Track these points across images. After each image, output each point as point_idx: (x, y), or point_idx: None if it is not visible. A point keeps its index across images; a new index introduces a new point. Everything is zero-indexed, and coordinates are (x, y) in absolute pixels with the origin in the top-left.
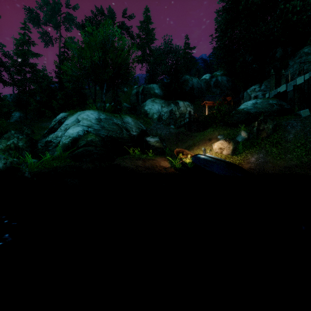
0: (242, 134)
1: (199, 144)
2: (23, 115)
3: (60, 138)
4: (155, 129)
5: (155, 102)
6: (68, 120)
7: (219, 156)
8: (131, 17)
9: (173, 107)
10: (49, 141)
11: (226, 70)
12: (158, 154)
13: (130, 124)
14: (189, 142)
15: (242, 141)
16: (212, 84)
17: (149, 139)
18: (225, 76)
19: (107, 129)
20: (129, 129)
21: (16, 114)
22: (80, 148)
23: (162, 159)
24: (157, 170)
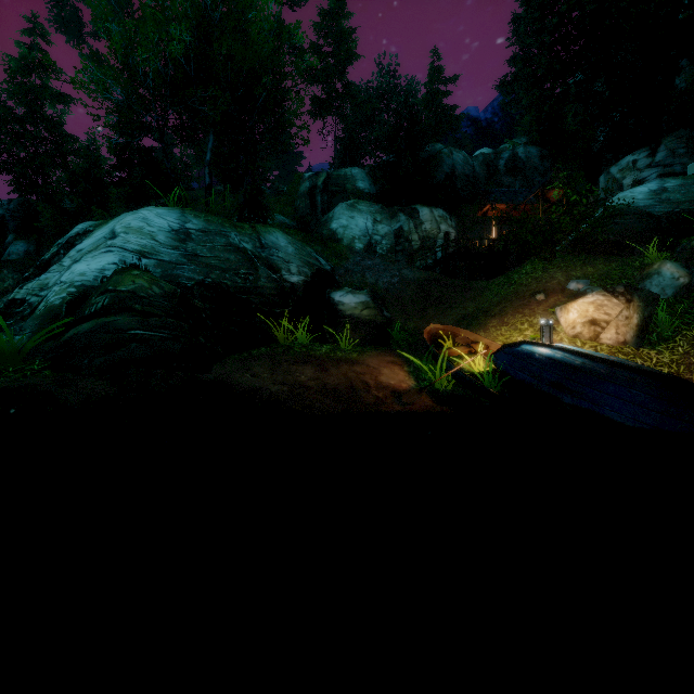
0: (665, 274)
1: (505, 310)
2: (34, 250)
3: (48, 291)
4: (358, 270)
5: (358, 209)
6: (90, 237)
7: (587, 349)
8: (299, 2)
9: (405, 221)
10: (20, 300)
11: (538, 131)
12: (368, 344)
13: (283, 251)
14: (465, 307)
15: (664, 298)
16: (502, 167)
17: (342, 298)
18: (534, 146)
19: (204, 261)
20: (278, 265)
21: (18, 247)
22: (88, 320)
23: (383, 359)
24: (370, 401)
